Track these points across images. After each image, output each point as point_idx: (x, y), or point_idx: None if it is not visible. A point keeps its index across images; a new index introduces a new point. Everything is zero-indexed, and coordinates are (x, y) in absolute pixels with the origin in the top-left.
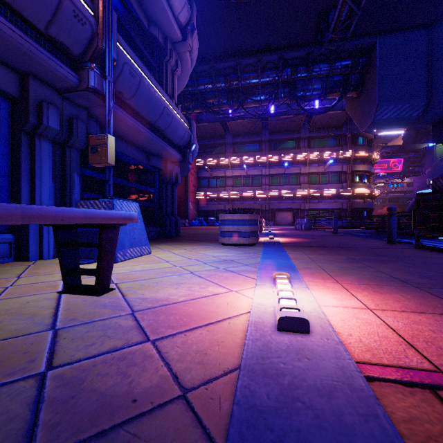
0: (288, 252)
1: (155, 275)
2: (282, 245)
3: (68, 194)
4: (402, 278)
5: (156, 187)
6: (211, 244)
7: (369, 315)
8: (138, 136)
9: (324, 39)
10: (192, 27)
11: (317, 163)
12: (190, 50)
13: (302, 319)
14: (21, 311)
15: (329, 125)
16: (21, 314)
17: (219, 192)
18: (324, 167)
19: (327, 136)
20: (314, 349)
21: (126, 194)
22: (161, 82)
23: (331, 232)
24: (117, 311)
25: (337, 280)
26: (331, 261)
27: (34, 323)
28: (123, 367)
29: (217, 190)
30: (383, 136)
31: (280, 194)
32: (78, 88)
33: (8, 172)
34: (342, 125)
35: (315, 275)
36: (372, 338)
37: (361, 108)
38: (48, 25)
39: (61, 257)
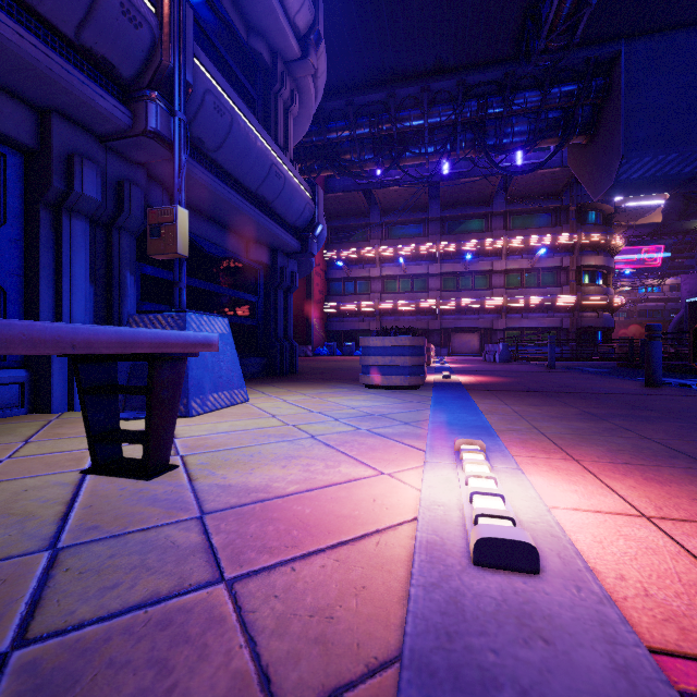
0: (477, 401)
1: (250, 440)
2: (465, 388)
3: (116, 304)
4: (692, 452)
5: (260, 293)
6: (347, 386)
7: (650, 530)
8: (229, 212)
9: (534, 49)
10: (316, 36)
11: (519, 253)
12: (313, 73)
13: (524, 544)
14: (8, 507)
15: (540, 192)
16: (6, 515)
17: (361, 302)
18: (532, 261)
19: (535, 210)
20: (555, 616)
21: (211, 306)
22: (268, 126)
23: (545, 366)
24: (174, 512)
25: (571, 455)
26: (553, 418)
27: (23, 535)
28: (163, 645)
29: (357, 298)
30: (629, 208)
31: (459, 304)
32: (131, 132)
33: (20, 269)
34: (561, 192)
35: (529, 445)
36: (670, 588)
37: (595, 162)
38: (79, 29)
39: (87, 411)
